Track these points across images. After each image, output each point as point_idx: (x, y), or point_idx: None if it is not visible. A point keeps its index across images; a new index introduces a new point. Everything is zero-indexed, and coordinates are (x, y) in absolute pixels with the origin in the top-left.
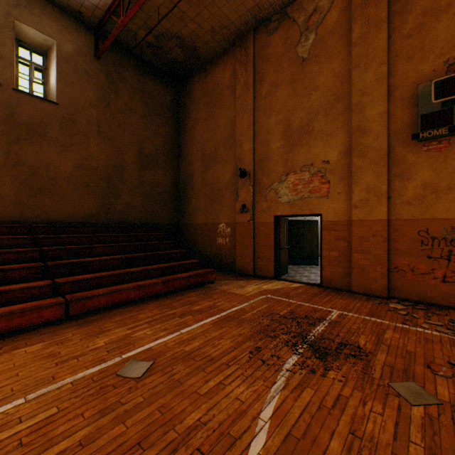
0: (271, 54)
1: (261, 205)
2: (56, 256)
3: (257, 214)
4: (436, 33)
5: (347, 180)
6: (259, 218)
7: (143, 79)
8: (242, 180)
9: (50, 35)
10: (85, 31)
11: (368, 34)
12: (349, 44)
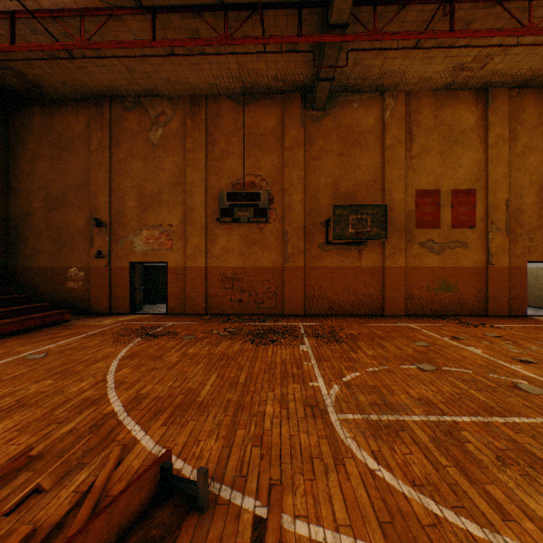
0: (128, 128)
1: (118, 252)
2: None
3: (114, 260)
4: (228, 165)
5: (184, 240)
6: (116, 264)
7: None
8: (98, 229)
9: None
10: None
11: (196, 149)
12: (185, 149)
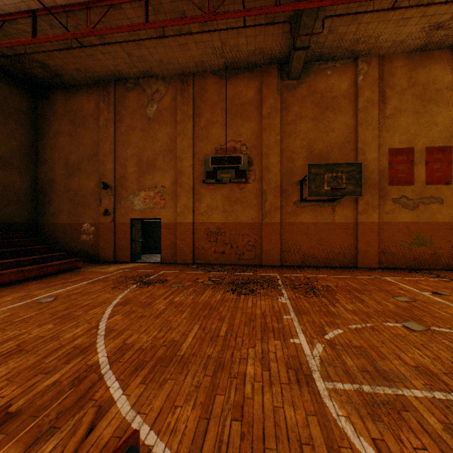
0: (129, 105)
1: (121, 210)
2: None
3: (118, 217)
4: (212, 133)
5: (175, 199)
6: (119, 220)
7: None
8: (105, 191)
9: None
10: None
11: (185, 120)
12: (176, 121)
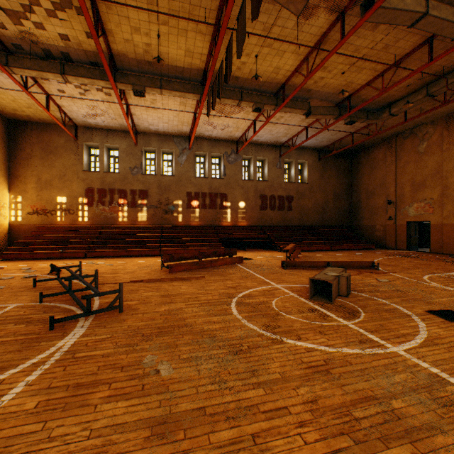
0: (404, 148)
1: (399, 216)
2: (316, 236)
3: (397, 221)
4: None
5: (441, 207)
6: (398, 223)
7: (335, 160)
8: (388, 205)
9: (306, 160)
10: (315, 152)
11: (449, 148)
12: (441, 150)
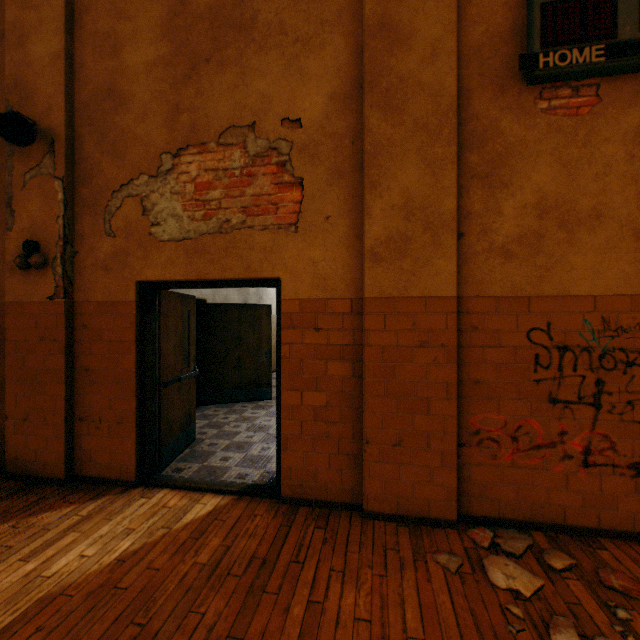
0: None
1: (97, 246)
2: None
3: (83, 276)
4: None
5: (351, 179)
6: (88, 290)
7: None
8: (26, 160)
9: None
10: None
11: None
12: None
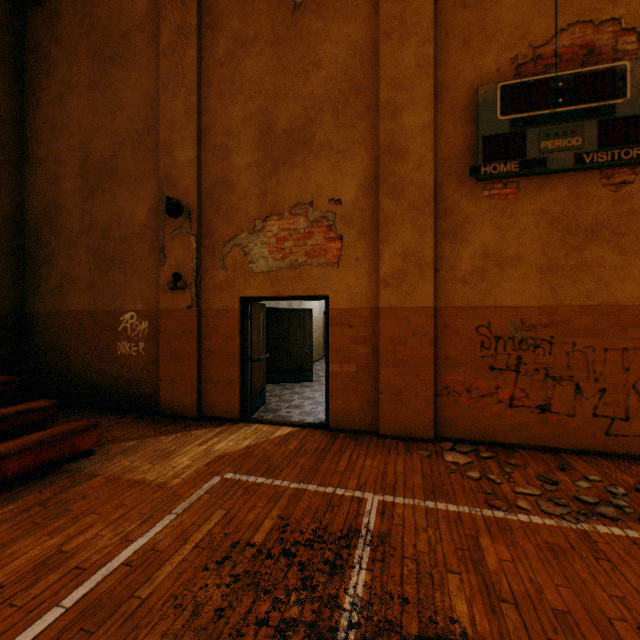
0: None
1: (216, 275)
2: None
3: (207, 293)
4: (502, 11)
5: (371, 236)
6: (210, 302)
7: None
8: (173, 224)
9: None
10: None
11: None
12: None
